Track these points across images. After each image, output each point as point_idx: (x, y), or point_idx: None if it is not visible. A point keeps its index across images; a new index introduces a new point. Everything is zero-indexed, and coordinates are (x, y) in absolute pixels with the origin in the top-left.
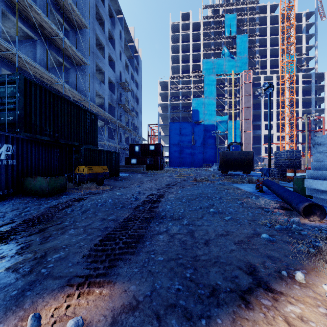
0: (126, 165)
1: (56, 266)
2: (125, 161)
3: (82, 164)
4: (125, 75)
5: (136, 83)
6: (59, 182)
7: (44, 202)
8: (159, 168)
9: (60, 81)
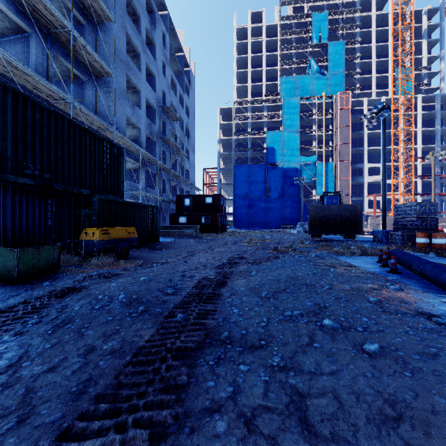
0: (172, 226)
1: None
2: (171, 220)
3: (96, 224)
4: (171, 97)
5: (186, 109)
6: (43, 256)
7: (5, 295)
8: (219, 230)
9: (66, 97)
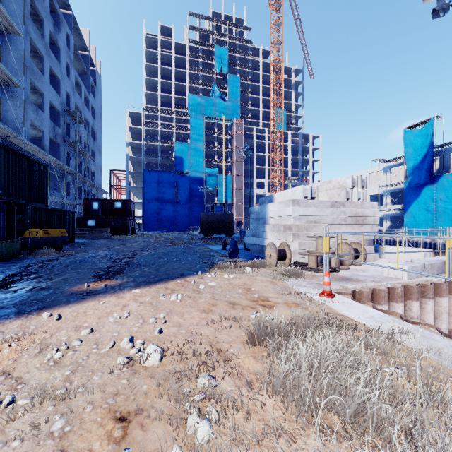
0: (81, 229)
1: (80, 279)
2: (78, 223)
3: (29, 226)
4: (76, 98)
5: (92, 109)
6: (13, 246)
7: (6, 265)
8: (129, 232)
9: None
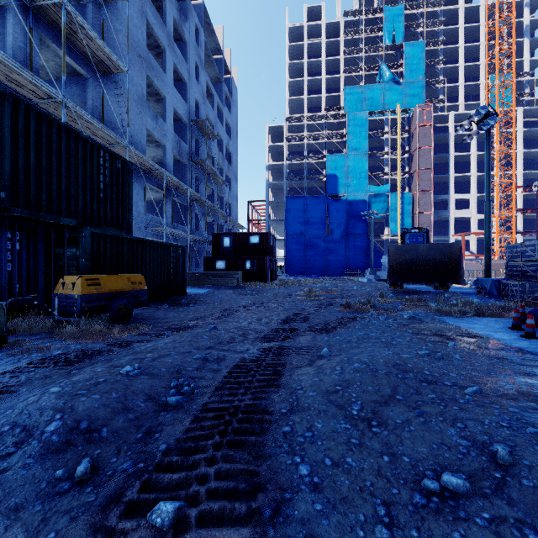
0: (206, 273)
1: None
2: (205, 265)
3: (86, 270)
4: (207, 109)
5: (227, 126)
6: None
7: None
8: (268, 277)
9: (54, 93)
